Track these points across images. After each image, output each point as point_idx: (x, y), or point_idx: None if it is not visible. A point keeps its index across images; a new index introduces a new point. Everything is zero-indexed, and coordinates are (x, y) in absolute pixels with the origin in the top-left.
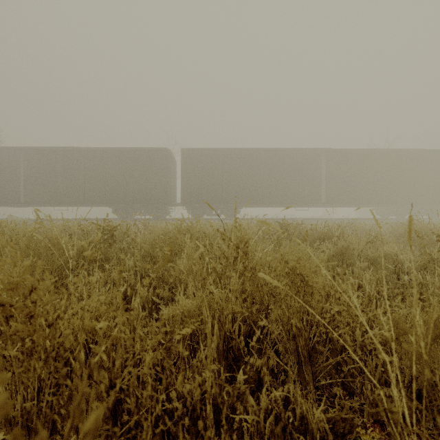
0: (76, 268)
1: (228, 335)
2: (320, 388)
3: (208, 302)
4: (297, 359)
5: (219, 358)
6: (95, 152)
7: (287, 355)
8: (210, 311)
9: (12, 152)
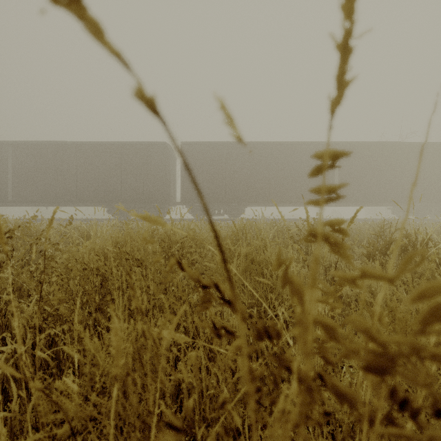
0: None
1: None
2: None
3: None
4: None
5: None
6: (88, 147)
7: None
8: None
9: None
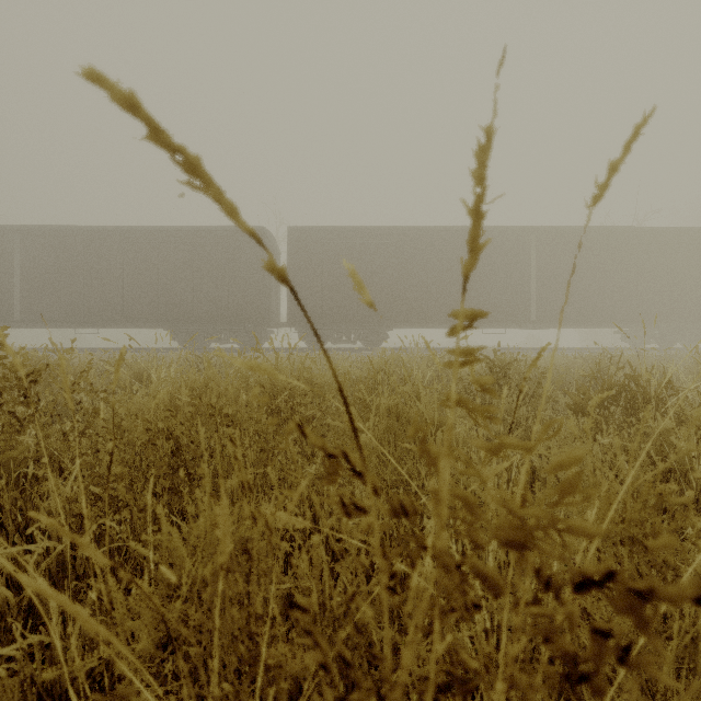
0: None
1: None
2: None
3: None
4: None
5: None
6: (140, 235)
7: None
8: None
9: (1, 236)
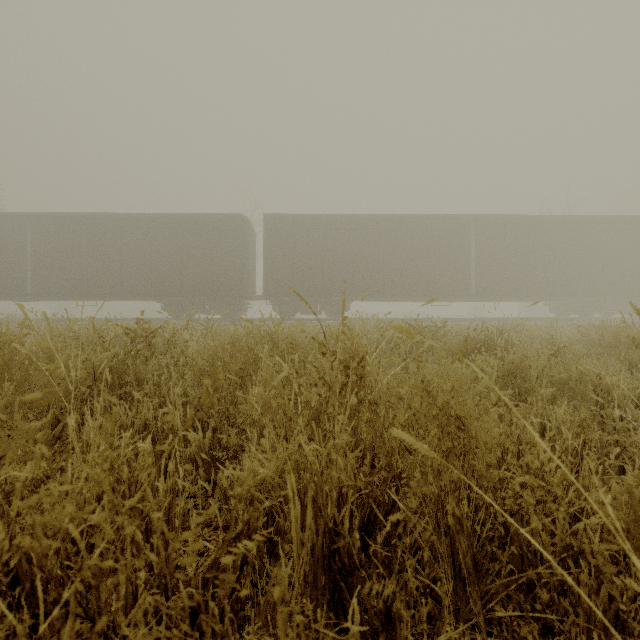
0: (91, 397)
1: (331, 527)
2: (494, 622)
3: (297, 463)
4: (452, 567)
5: (315, 571)
6: (136, 221)
7: (436, 564)
8: (299, 480)
9: (15, 221)
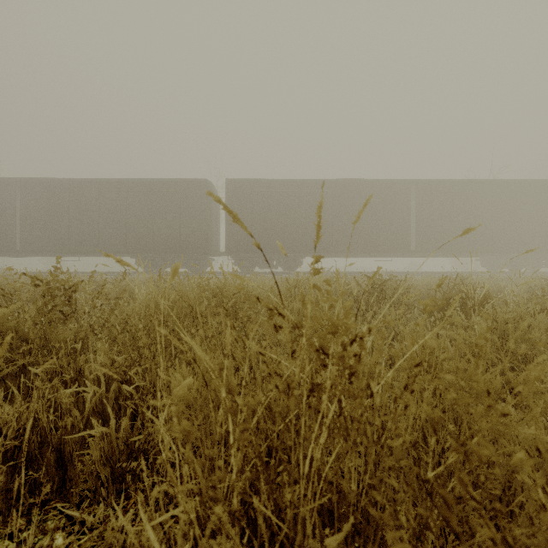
0: None
1: None
2: None
3: None
4: None
5: None
6: (112, 185)
7: None
8: None
9: (5, 186)
